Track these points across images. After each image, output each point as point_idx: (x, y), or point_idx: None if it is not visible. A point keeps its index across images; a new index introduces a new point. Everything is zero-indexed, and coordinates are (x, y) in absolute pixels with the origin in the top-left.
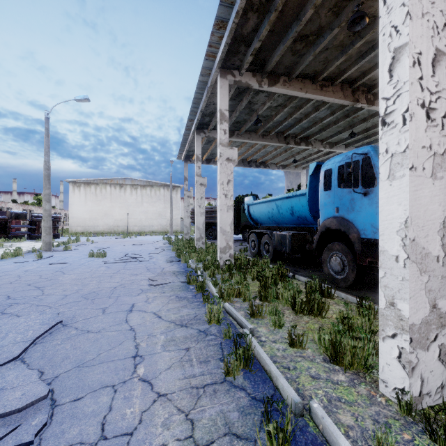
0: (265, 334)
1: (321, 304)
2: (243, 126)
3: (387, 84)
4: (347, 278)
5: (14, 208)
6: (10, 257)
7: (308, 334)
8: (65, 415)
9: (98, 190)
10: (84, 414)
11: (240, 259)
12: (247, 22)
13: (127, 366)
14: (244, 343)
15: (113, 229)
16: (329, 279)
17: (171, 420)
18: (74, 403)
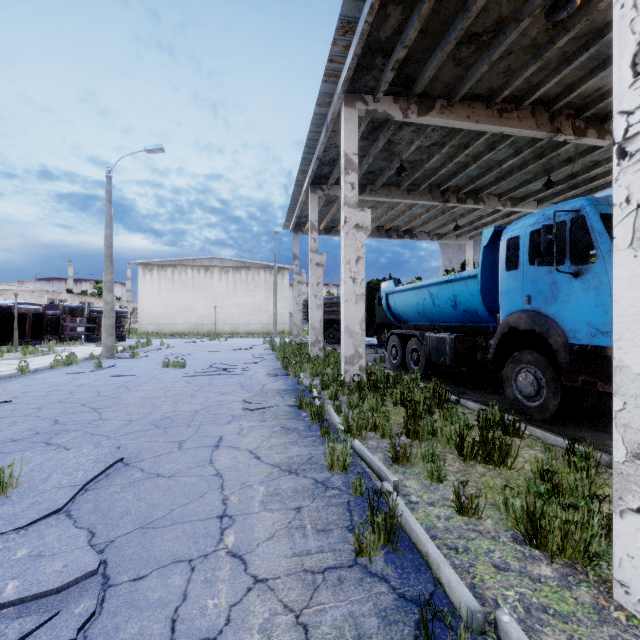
0: (417, 492)
1: (505, 447)
2: (379, 178)
3: (629, 88)
4: (545, 406)
5: (69, 300)
6: (62, 366)
7: (485, 494)
8: (121, 602)
9: (176, 275)
10: (148, 602)
11: (375, 374)
12: (385, 21)
13: (210, 531)
14: (385, 504)
15: (196, 329)
16: (516, 407)
17: (274, 623)
18: (134, 584)
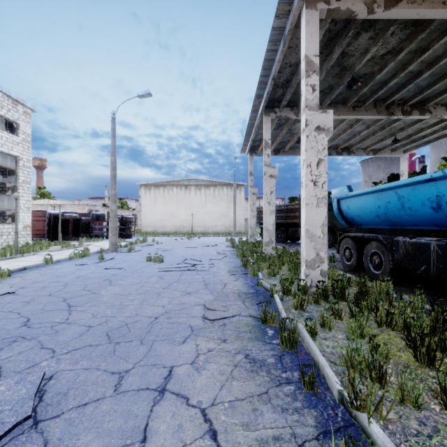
0: None
1: None
2: (327, 97)
3: None
4: None
5: (101, 210)
6: (78, 258)
7: None
8: None
9: (166, 192)
10: None
11: (341, 281)
12: None
13: None
14: None
15: (179, 230)
16: None
17: None
18: None
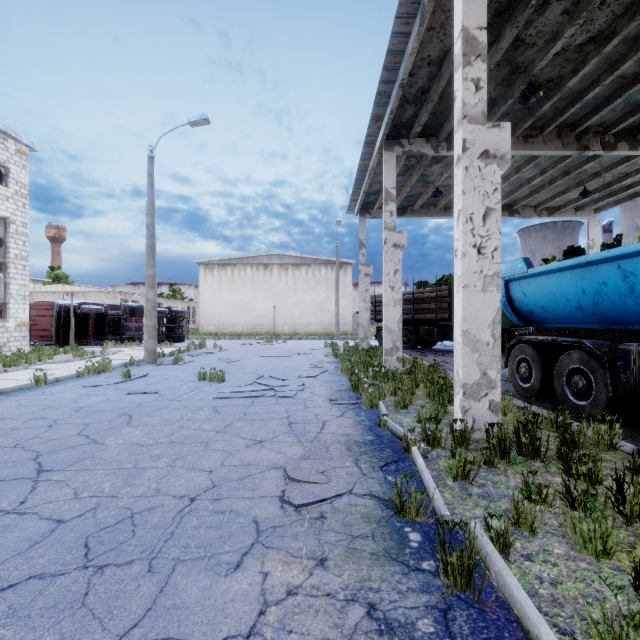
0: None
1: None
2: None
3: None
4: None
5: (141, 300)
6: (91, 374)
7: None
8: None
9: (236, 274)
10: None
11: (532, 423)
12: None
13: None
14: None
15: (256, 329)
16: None
17: None
18: None
